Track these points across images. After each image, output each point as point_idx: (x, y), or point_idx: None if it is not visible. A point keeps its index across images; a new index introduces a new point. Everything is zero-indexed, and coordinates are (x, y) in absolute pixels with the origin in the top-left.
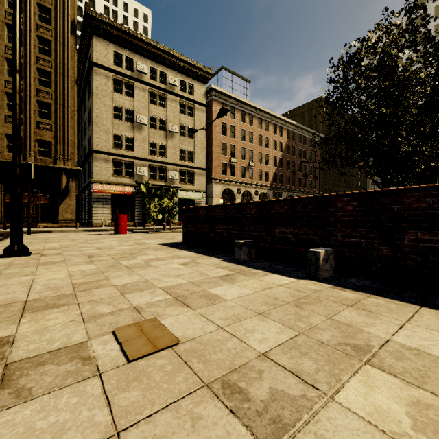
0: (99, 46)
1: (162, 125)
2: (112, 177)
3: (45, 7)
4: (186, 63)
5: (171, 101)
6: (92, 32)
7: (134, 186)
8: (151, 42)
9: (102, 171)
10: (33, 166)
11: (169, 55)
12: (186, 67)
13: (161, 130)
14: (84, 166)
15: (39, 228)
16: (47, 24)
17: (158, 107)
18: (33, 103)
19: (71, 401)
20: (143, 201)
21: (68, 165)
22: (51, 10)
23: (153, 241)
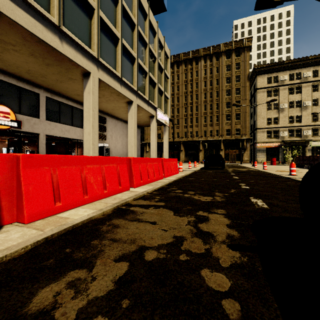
0: (259, 79)
1: (298, 104)
2: (266, 139)
3: (238, 75)
4: (317, 58)
5: (304, 88)
6: (256, 75)
7: (278, 142)
8: (290, 61)
9: (261, 137)
10: (234, 139)
11: (303, 60)
12: (318, 60)
13: (297, 107)
14: (250, 134)
15: (235, 163)
16: (238, 82)
17: (294, 95)
18: (233, 115)
19: (275, 169)
20: (284, 150)
21: (246, 137)
22: (239, 75)
23: (285, 166)
